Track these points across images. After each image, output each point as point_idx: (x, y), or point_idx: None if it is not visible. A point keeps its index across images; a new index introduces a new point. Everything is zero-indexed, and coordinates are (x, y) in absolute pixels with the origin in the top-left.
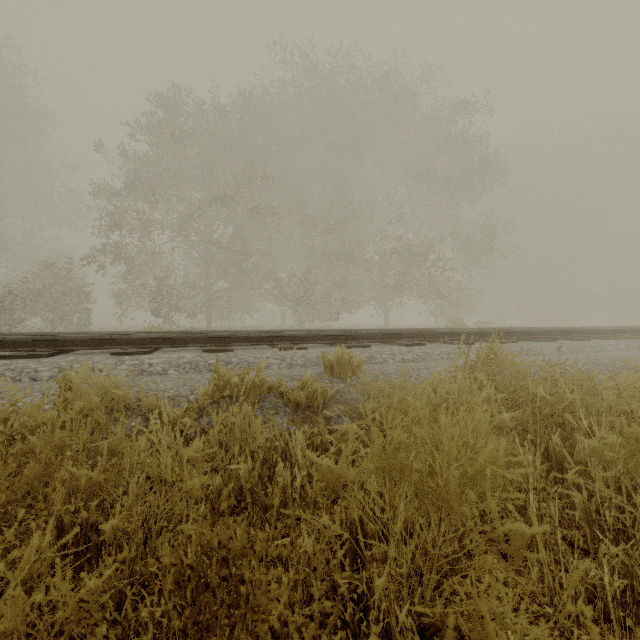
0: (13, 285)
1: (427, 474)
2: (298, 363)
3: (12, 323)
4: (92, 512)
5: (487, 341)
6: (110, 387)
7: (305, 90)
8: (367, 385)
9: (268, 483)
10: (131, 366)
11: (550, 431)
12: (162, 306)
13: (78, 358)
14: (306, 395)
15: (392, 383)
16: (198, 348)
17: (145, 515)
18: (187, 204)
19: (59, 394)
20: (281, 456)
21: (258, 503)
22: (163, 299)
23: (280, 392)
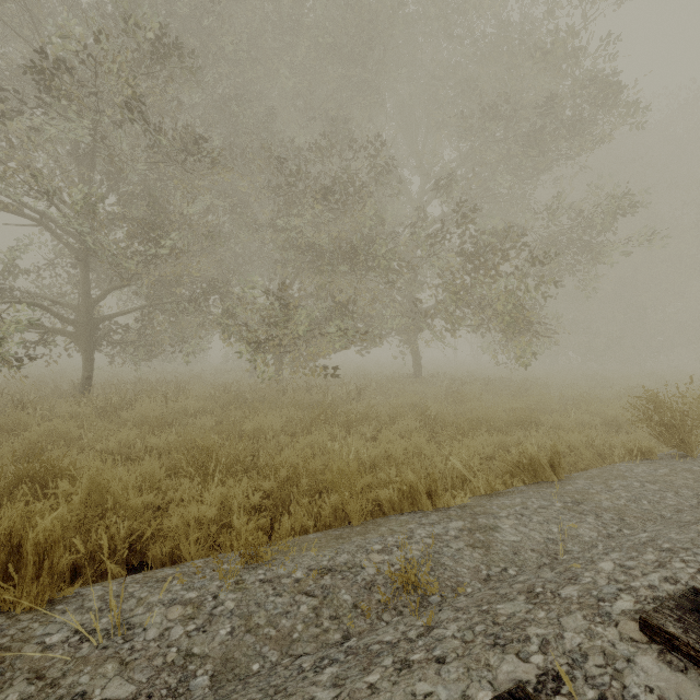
0: None
1: None
2: None
3: None
4: None
5: None
6: None
7: None
8: None
9: None
10: None
11: None
12: None
13: None
14: None
15: None
16: None
17: None
18: None
19: None
20: None
21: None
22: None
23: None
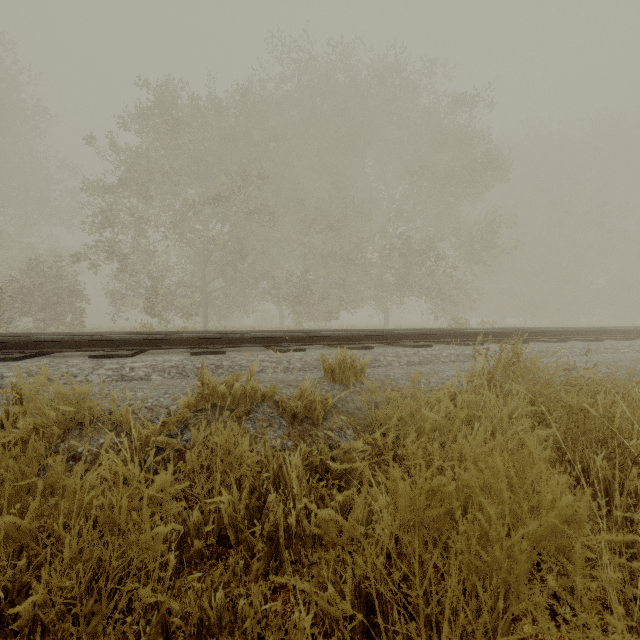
0: (3, 284)
1: (475, 539)
2: (295, 366)
3: (0, 323)
4: (19, 573)
5: (495, 342)
6: (74, 398)
7: (304, 85)
8: (374, 394)
9: (258, 515)
10: (110, 370)
11: (590, 450)
12: (156, 305)
13: (52, 362)
14: (304, 405)
15: (404, 392)
16: (188, 350)
17: (95, 570)
18: (182, 201)
19: (7, 408)
20: (274, 481)
21: (244, 544)
22: (157, 298)
23: (274, 401)
